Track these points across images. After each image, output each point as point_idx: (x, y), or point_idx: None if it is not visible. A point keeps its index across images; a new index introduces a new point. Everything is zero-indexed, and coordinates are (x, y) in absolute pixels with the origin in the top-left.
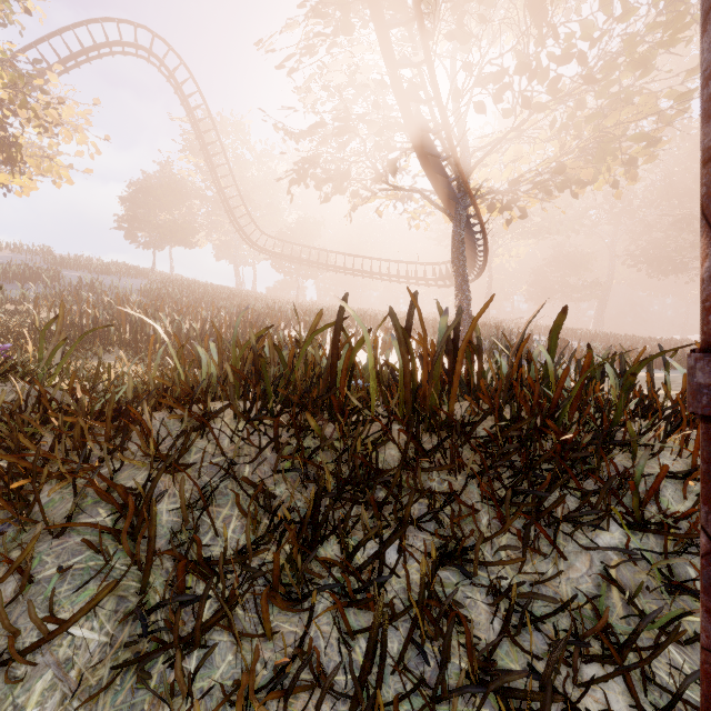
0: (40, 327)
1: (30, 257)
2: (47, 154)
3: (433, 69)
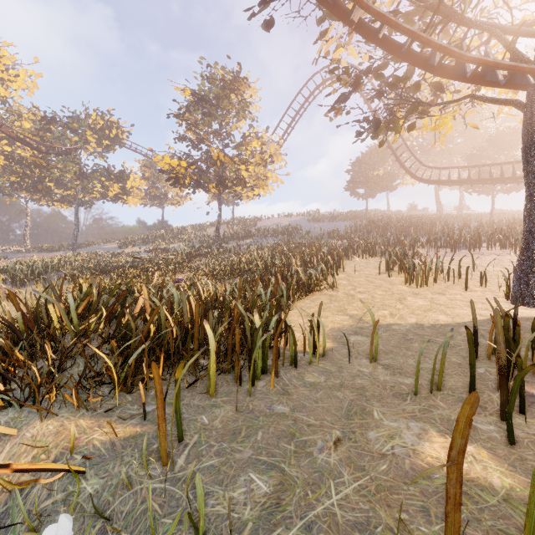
0: (231, 265)
1: (307, 218)
2: (263, 175)
3: (365, 4)
